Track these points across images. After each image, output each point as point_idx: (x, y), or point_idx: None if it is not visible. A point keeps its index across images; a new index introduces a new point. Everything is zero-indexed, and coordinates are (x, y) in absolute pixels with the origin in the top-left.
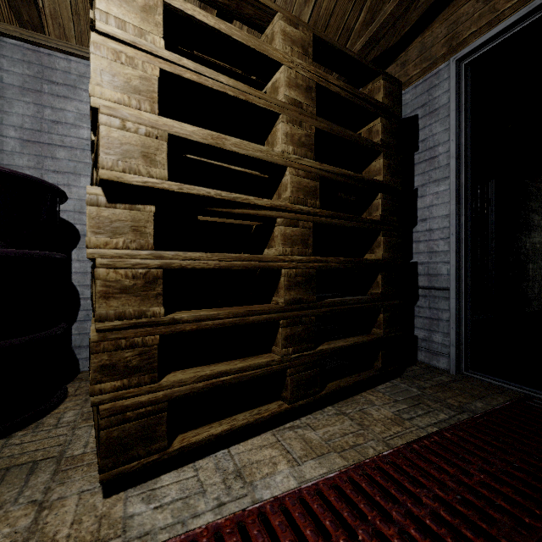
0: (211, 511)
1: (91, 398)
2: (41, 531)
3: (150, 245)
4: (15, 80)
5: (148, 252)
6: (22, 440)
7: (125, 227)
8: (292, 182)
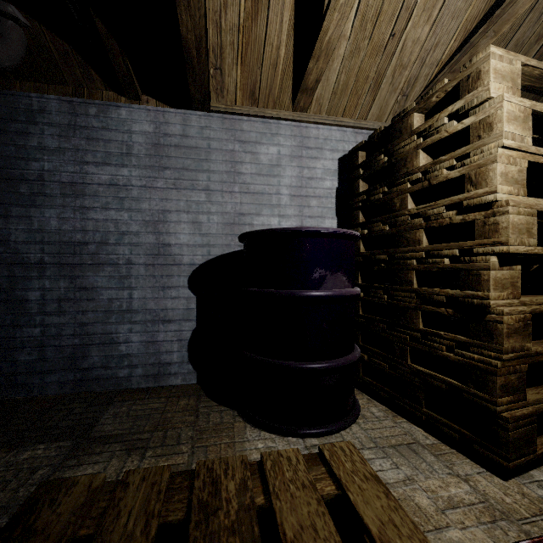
0: None
1: (496, 408)
2: (487, 495)
3: (518, 295)
4: (287, 151)
5: (518, 301)
6: (370, 427)
7: (507, 283)
8: None
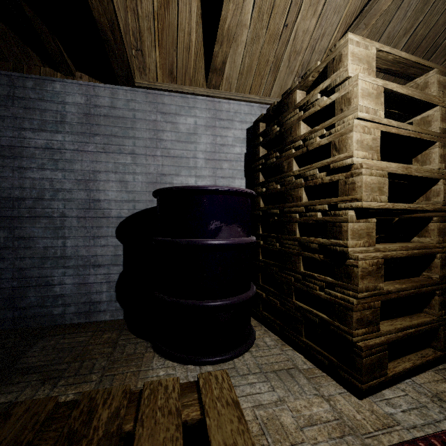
0: (445, 420)
1: (353, 338)
2: (343, 413)
3: (373, 243)
4: (202, 121)
5: (373, 248)
6: (260, 354)
7: (363, 233)
8: (444, 190)
